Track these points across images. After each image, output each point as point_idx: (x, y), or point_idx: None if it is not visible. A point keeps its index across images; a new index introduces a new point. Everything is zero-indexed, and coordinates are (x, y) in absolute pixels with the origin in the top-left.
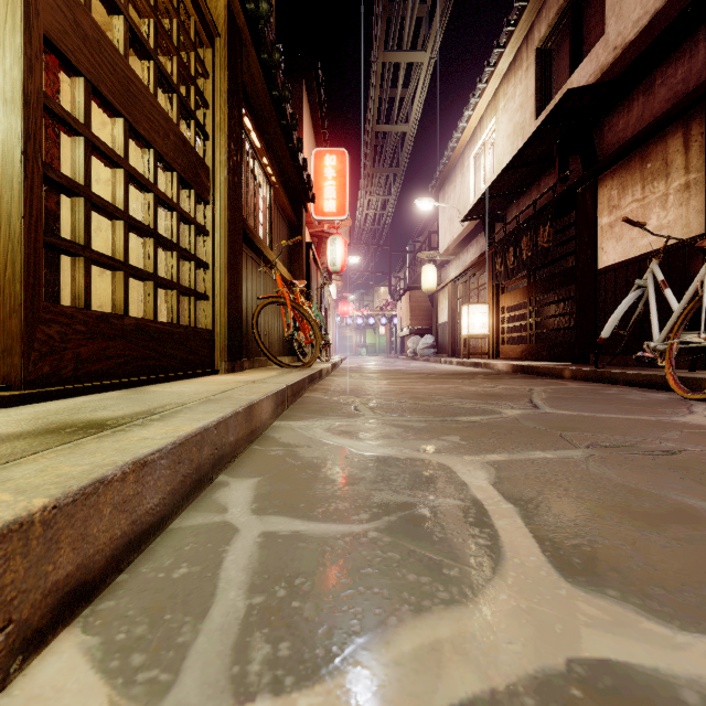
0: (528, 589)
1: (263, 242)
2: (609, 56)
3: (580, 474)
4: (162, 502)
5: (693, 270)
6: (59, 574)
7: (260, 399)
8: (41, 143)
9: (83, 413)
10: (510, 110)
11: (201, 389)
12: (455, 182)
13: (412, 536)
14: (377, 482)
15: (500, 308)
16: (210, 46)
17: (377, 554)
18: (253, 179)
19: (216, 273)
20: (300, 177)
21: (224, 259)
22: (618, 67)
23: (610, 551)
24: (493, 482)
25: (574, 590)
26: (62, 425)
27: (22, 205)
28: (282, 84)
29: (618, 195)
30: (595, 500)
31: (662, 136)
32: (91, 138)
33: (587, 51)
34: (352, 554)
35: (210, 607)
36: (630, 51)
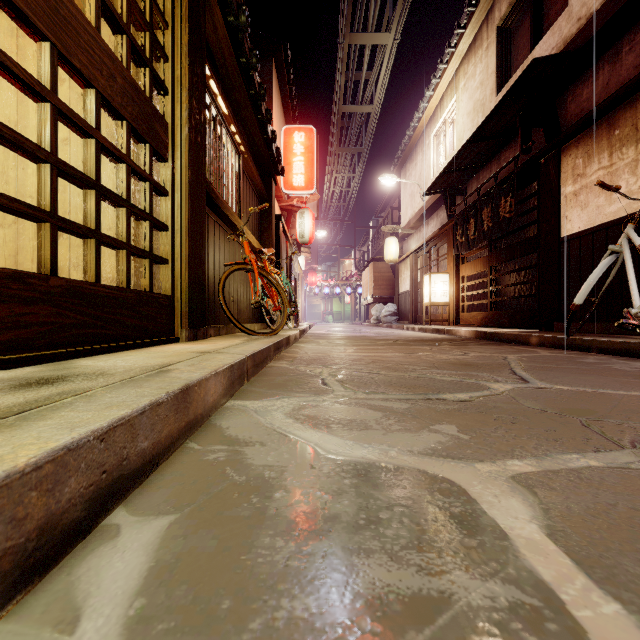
0: None
1: (230, 208)
2: (573, 28)
3: None
4: None
5: None
6: None
7: (204, 378)
8: None
9: None
10: (470, 89)
11: (138, 364)
12: (416, 160)
13: None
14: (360, 528)
15: (460, 277)
16: None
17: None
18: (220, 145)
19: (176, 235)
20: (269, 149)
21: (185, 221)
22: (583, 37)
23: None
24: (547, 529)
25: None
26: None
27: None
28: (250, 51)
29: (583, 164)
30: None
31: (631, 101)
32: None
33: (548, 26)
34: None
35: None
36: (596, 20)
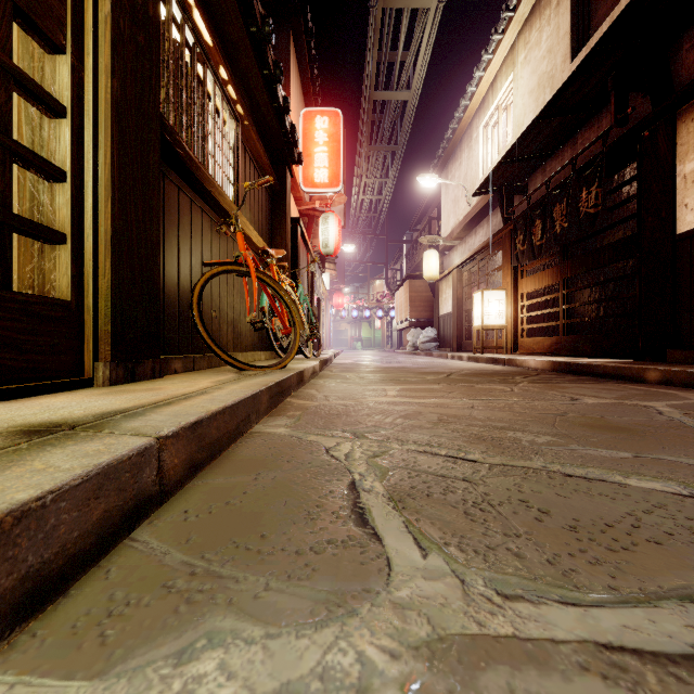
0: None
1: (216, 184)
2: None
3: None
4: None
5: None
6: None
7: None
8: None
9: None
10: (533, 61)
11: None
12: (460, 158)
13: None
14: None
15: (519, 294)
16: None
17: None
18: (202, 92)
19: (86, 192)
20: (282, 126)
21: (104, 169)
22: None
23: None
24: None
25: None
26: None
27: None
28: None
29: None
30: None
31: None
32: None
33: None
34: None
35: None
36: None
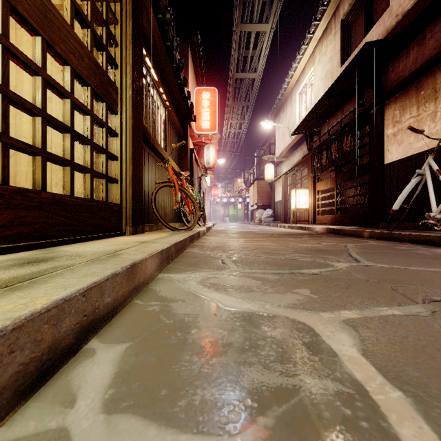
0: None
1: (159, 145)
2: (392, 21)
3: None
4: None
5: None
6: None
7: (144, 258)
8: None
9: None
10: (323, 62)
11: (100, 249)
12: (286, 111)
13: None
14: (245, 350)
15: (316, 191)
16: (118, 1)
17: None
18: (152, 102)
19: (123, 163)
20: (186, 104)
21: (129, 154)
22: (399, 28)
23: None
24: (362, 351)
25: None
26: None
27: None
28: (173, 37)
29: (399, 114)
30: None
31: (432, 72)
32: (8, 46)
33: (376, 20)
34: None
35: None
36: (408, 16)
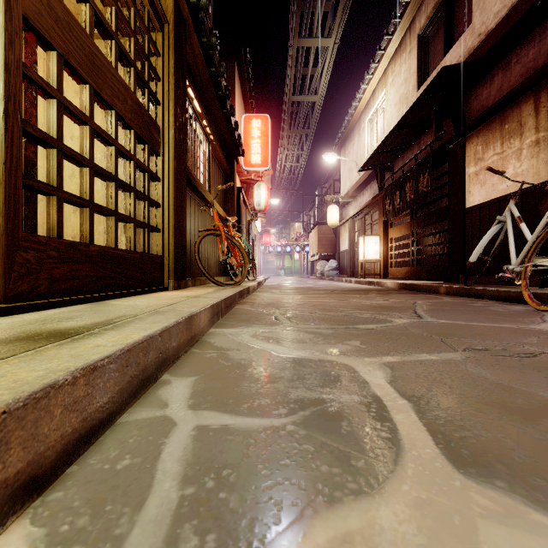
0: (427, 480)
1: (203, 186)
2: (475, 41)
3: (461, 374)
4: (111, 400)
5: (542, 209)
6: (8, 472)
7: (199, 311)
8: (20, 103)
9: (51, 323)
10: (396, 84)
11: (151, 303)
12: (353, 141)
13: (323, 430)
14: (294, 381)
15: (389, 239)
16: (160, 31)
17: (294, 446)
18: (195, 137)
19: (166, 210)
20: (232, 136)
21: (172, 200)
22: (482, 49)
23: (494, 443)
24: (390, 381)
25: (466, 481)
26: (31, 333)
27: (4, 153)
28: (218, 62)
29: (482, 150)
30: (475, 396)
31: (517, 103)
32: (62, 100)
33: (457, 37)
34: (272, 446)
35: (146, 498)
36: (492, 36)
